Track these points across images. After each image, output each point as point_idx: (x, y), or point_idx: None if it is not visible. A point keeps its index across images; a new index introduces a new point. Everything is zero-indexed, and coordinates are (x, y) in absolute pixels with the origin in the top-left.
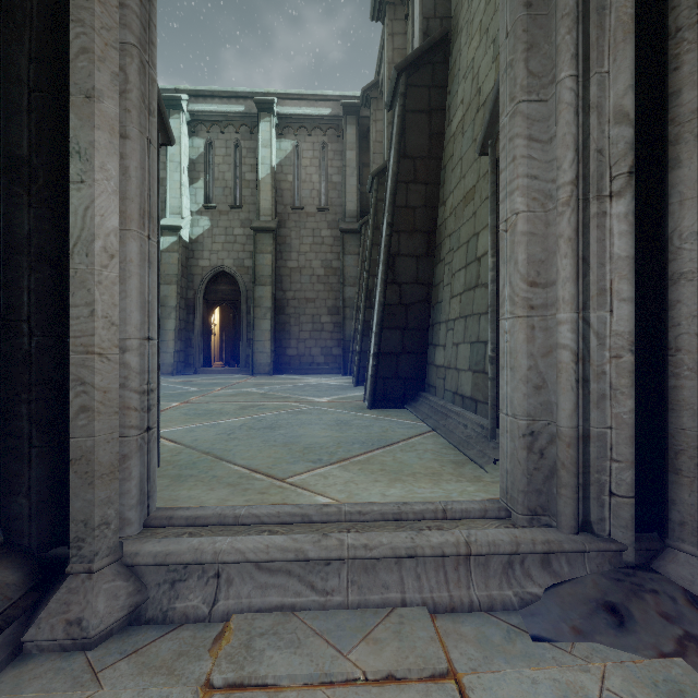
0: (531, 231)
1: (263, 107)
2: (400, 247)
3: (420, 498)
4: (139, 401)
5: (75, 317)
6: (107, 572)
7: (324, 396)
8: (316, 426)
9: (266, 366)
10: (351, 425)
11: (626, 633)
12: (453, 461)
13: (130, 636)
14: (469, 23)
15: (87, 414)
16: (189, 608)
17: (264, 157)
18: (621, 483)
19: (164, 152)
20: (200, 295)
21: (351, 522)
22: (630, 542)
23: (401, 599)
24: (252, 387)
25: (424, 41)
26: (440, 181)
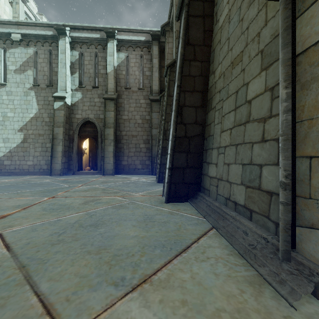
0: None
1: (109, 35)
2: (185, 100)
3: None
4: None
5: None
6: None
7: (139, 191)
8: (129, 223)
9: (111, 171)
10: (154, 222)
11: None
12: (247, 281)
13: None
14: None
15: None
16: None
17: (110, 61)
18: None
19: (57, 58)
20: (76, 133)
21: None
22: None
23: None
24: (99, 184)
25: None
26: (210, 60)
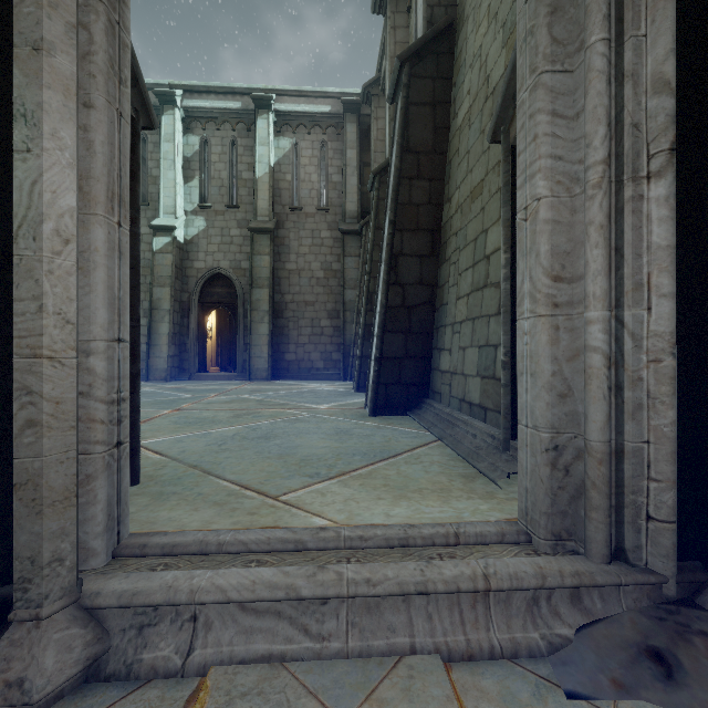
0: (555, 219)
1: (260, 103)
2: (403, 246)
3: (428, 519)
4: (106, 413)
5: (20, 314)
6: (60, 617)
7: (323, 403)
8: (314, 436)
9: (264, 372)
10: (352, 435)
11: (676, 687)
12: (462, 475)
13: (84, 698)
14: (476, 9)
15: (35, 430)
16: (158, 659)
17: (261, 155)
18: (660, 506)
19: (157, 149)
20: (195, 297)
21: (352, 550)
22: (672, 574)
23: (410, 645)
24: (248, 394)
25: (428, 30)
26: (444, 177)
